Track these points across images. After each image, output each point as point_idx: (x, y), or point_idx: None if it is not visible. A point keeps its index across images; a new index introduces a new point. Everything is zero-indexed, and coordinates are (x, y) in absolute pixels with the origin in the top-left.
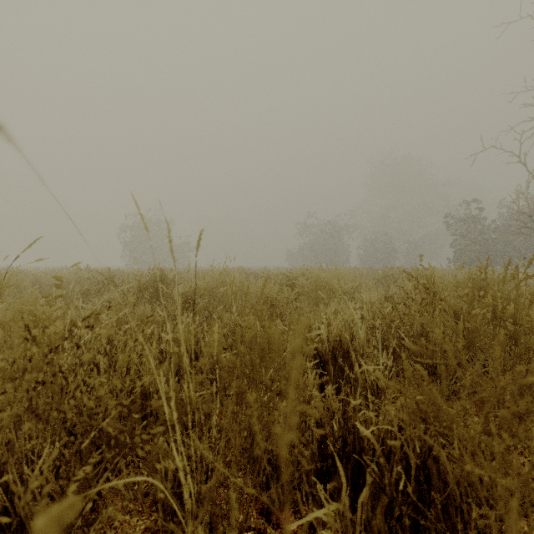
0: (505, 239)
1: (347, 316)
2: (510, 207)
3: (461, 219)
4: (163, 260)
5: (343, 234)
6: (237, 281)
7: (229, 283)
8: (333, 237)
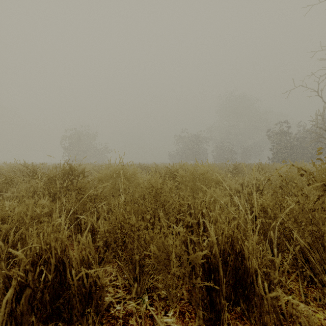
0: (303, 145)
1: (222, 204)
2: (312, 124)
3: (277, 133)
4: (90, 158)
5: (203, 143)
6: (130, 173)
7: (124, 175)
8: (197, 144)
